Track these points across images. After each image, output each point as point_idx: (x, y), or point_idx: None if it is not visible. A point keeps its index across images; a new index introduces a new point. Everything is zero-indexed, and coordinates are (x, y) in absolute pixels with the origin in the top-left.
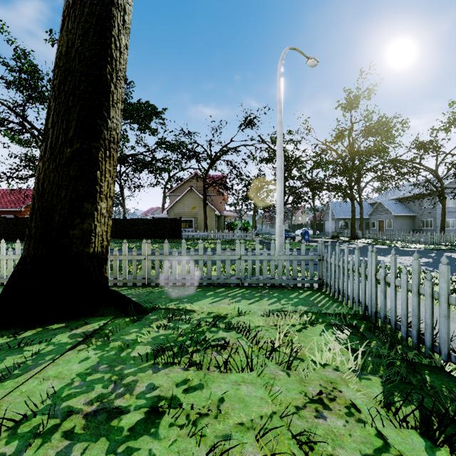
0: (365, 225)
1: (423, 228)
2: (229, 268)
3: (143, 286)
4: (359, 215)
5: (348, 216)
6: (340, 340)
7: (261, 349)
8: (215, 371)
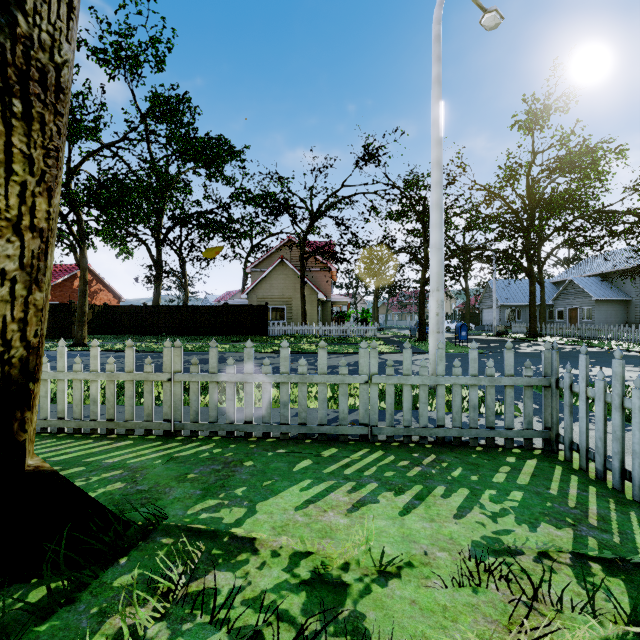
0: (547, 315)
1: None
2: (344, 401)
3: (166, 436)
4: (537, 300)
5: (519, 302)
6: None
7: None
8: None
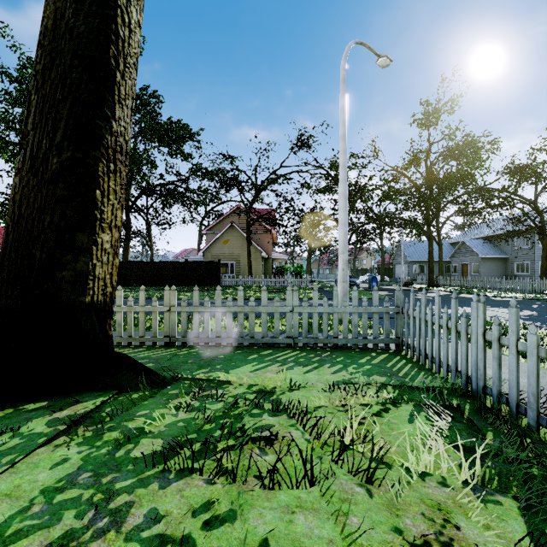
0: (445, 270)
1: (517, 273)
2: (277, 323)
3: (166, 346)
4: (437, 257)
5: (423, 259)
6: (440, 430)
7: (325, 445)
8: (255, 486)
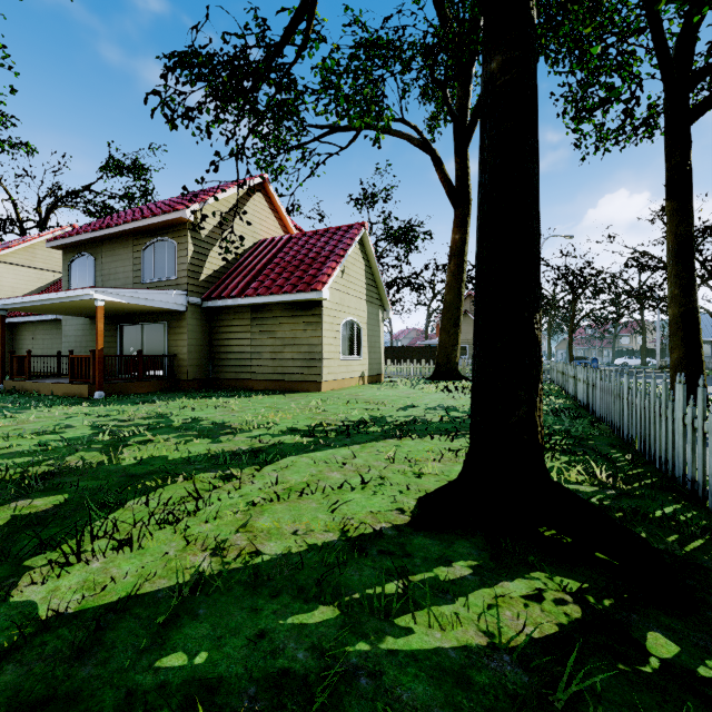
0: None
1: None
2: None
3: None
4: None
5: (706, 338)
6: None
7: None
8: None
